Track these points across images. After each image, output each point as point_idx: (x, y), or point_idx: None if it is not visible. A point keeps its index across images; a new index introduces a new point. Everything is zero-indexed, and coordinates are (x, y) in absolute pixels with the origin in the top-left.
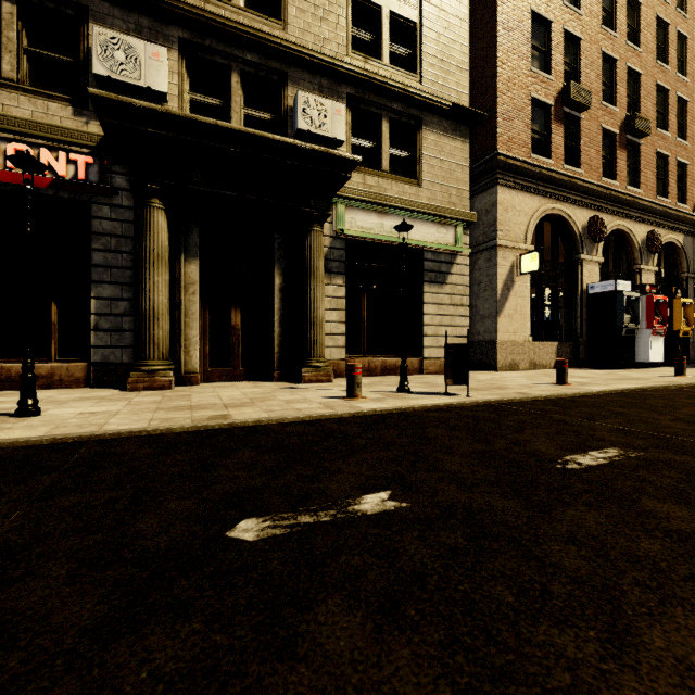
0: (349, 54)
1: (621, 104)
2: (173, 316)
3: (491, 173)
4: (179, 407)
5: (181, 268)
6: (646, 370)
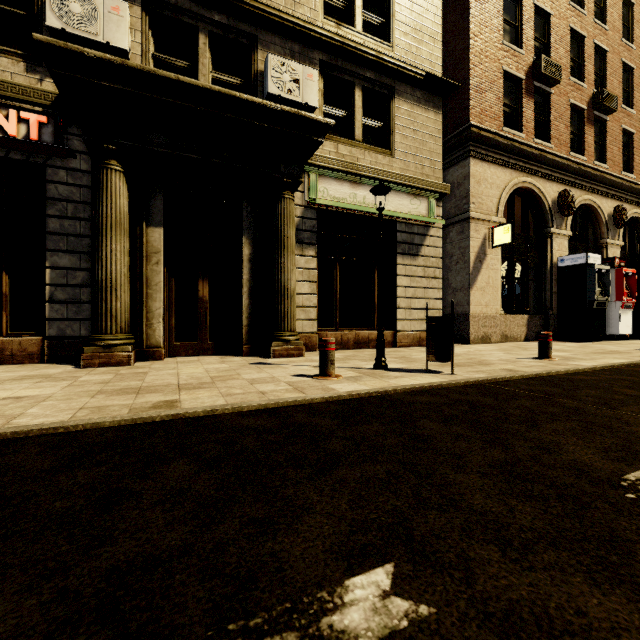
0: (321, 20)
1: (589, 81)
2: (135, 287)
3: (463, 145)
4: (125, 390)
5: (143, 236)
6: (618, 343)
